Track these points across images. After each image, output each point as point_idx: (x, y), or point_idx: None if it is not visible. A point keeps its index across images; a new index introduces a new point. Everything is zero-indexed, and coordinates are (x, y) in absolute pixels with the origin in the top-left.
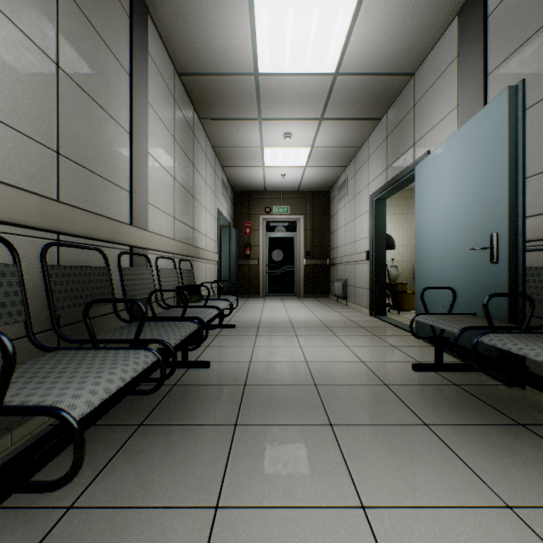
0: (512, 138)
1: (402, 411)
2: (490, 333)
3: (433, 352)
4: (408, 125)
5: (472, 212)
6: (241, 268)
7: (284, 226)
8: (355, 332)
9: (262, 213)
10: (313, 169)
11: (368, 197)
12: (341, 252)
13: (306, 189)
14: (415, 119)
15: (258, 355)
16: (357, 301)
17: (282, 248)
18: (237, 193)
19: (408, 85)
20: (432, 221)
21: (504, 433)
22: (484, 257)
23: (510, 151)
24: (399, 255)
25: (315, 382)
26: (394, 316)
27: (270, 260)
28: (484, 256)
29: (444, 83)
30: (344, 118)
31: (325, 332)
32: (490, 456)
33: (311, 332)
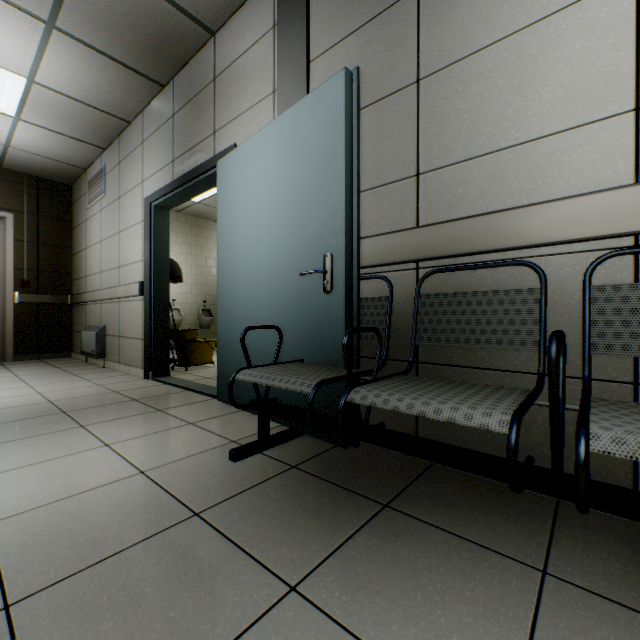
0: (349, 136)
1: (244, 574)
2: (357, 385)
3: (248, 419)
4: (207, 105)
5: (299, 226)
6: None
7: None
8: (124, 411)
9: None
10: (36, 130)
11: (143, 200)
12: (95, 283)
13: (22, 168)
14: (217, 97)
15: None
16: (124, 359)
17: None
18: None
19: (207, 48)
20: (244, 238)
21: (385, 535)
22: (315, 285)
23: (347, 151)
24: (182, 296)
25: (7, 594)
26: (183, 374)
27: None
28: (315, 284)
29: (256, 58)
30: (102, 51)
31: (58, 423)
32: (403, 604)
33: (22, 430)
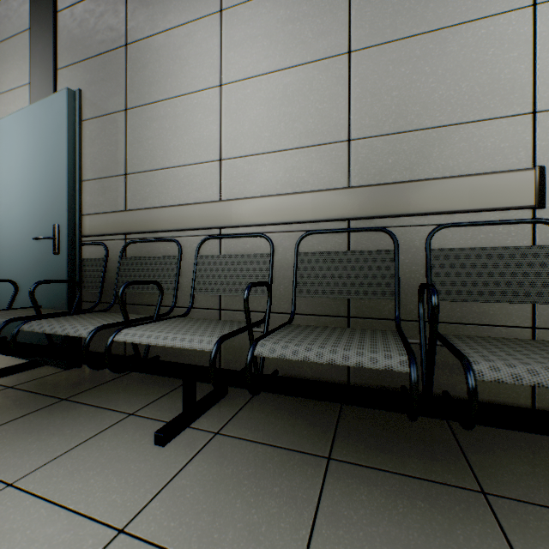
0: (72, 139)
1: None
2: (35, 319)
3: None
4: None
5: (39, 200)
6: None
7: None
8: None
9: None
10: None
11: None
12: None
13: None
14: None
15: None
16: None
17: None
18: None
19: None
20: None
21: (43, 415)
22: (49, 248)
23: (70, 149)
24: None
25: None
26: None
27: None
28: (49, 247)
29: (16, 49)
30: None
31: None
32: (15, 444)
33: None
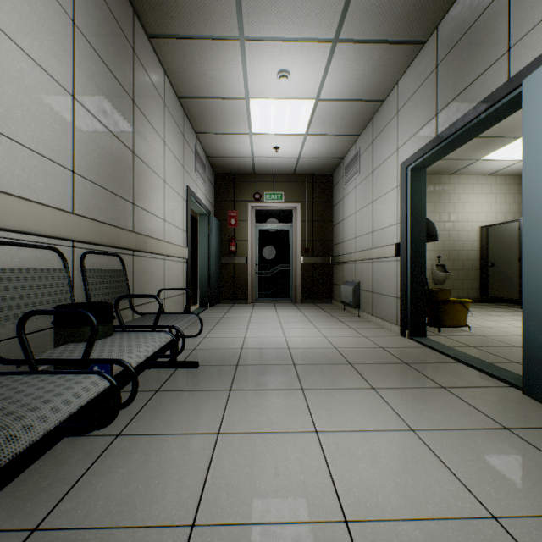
0: None
1: None
2: None
3: None
4: (492, 24)
5: None
6: (224, 268)
7: (277, 217)
8: (403, 377)
9: (250, 200)
10: (315, 139)
11: (397, 167)
12: (350, 247)
13: (304, 171)
14: (512, 3)
15: (219, 484)
16: (377, 312)
17: (274, 243)
18: (220, 175)
19: None
20: None
21: None
22: None
23: None
24: None
25: None
26: (436, 335)
27: (260, 258)
28: None
29: None
30: (370, 40)
31: (351, 377)
32: None
33: (327, 378)
